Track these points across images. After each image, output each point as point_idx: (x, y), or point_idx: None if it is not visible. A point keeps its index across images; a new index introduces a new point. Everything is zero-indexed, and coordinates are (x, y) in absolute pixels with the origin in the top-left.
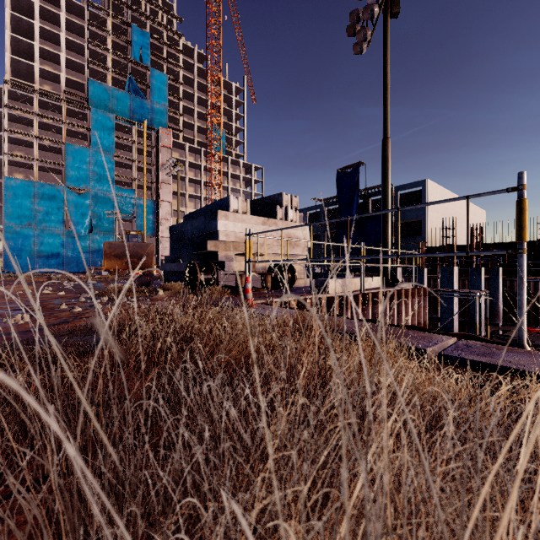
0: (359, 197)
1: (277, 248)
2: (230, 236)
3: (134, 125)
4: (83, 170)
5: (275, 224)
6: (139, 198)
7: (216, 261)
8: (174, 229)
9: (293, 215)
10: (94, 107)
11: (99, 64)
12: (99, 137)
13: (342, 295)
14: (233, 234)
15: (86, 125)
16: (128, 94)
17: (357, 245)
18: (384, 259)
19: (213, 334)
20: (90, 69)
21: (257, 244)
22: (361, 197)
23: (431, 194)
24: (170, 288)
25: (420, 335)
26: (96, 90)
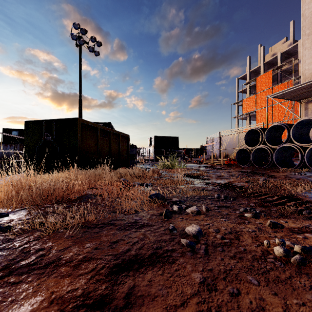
0: None
1: None
2: None
3: None
4: None
5: None
6: None
7: None
8: None
9: None
10: None
11: None
12: None
13: None
14: None
15: None
16: None
17: None
18: None
19: None
20: None
21: None
22: None
23: None
24: None
25: None
26: None
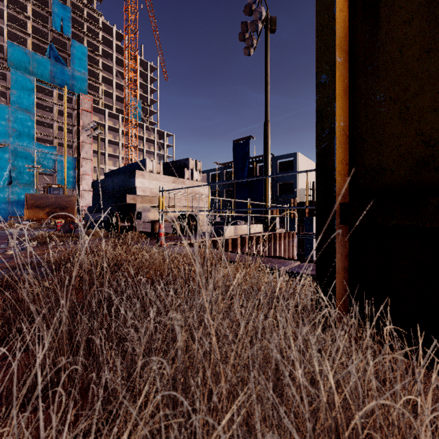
0: (249, 163)
1: (184, 202)
2: (146, 191)
3: (55, 88)
4: (2, 125)
5: (183, 183)
6: (60, 155)
7: (134, 211)
8: (96, 184)
9: (197, 176)
10: (14, 68)
11: (19, 29)
12: (18, 97)
13: (233, 238)
14: (148, 190)
15: (5, 84)
16: (49, 59)
17: (245, 201)
18: (265, 211)
19: (137, 262)
20: (9, 32)
21: (169, 198)
22: (251, 163)
23: (300, 163)
24: (94, 234)
25: (279, 261)
26: (16, 52)
